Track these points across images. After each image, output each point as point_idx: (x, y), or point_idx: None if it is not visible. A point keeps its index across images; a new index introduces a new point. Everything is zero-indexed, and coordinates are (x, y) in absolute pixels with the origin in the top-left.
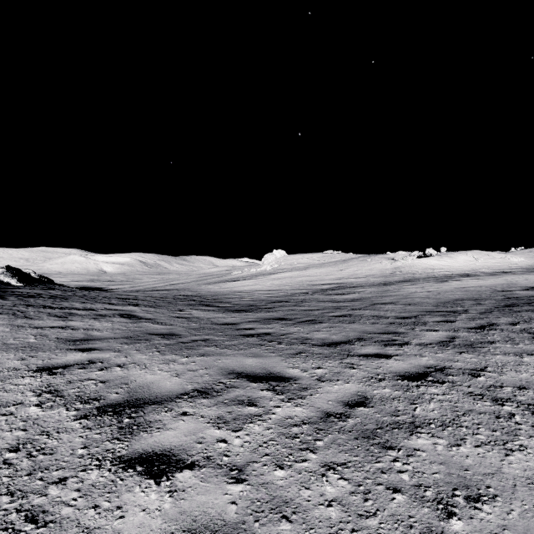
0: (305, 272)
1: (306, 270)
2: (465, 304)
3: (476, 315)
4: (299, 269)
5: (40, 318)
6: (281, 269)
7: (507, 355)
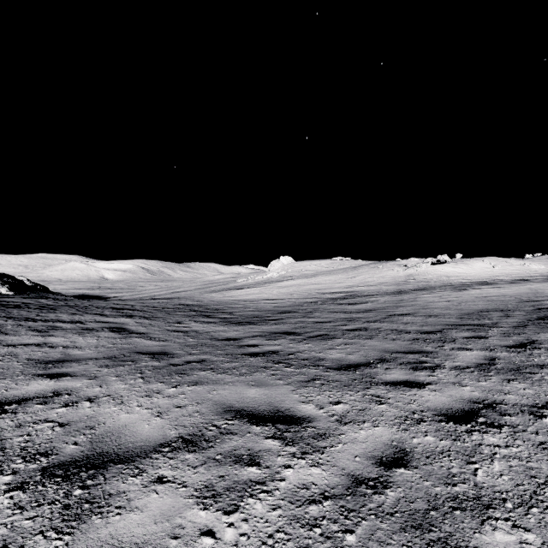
0: (314, 279)
1: (314, 278)
2: (492, 317)
3: (509, 330)
4: (306, 277)
5: (17, 333)
6: (288, 277)
7: None
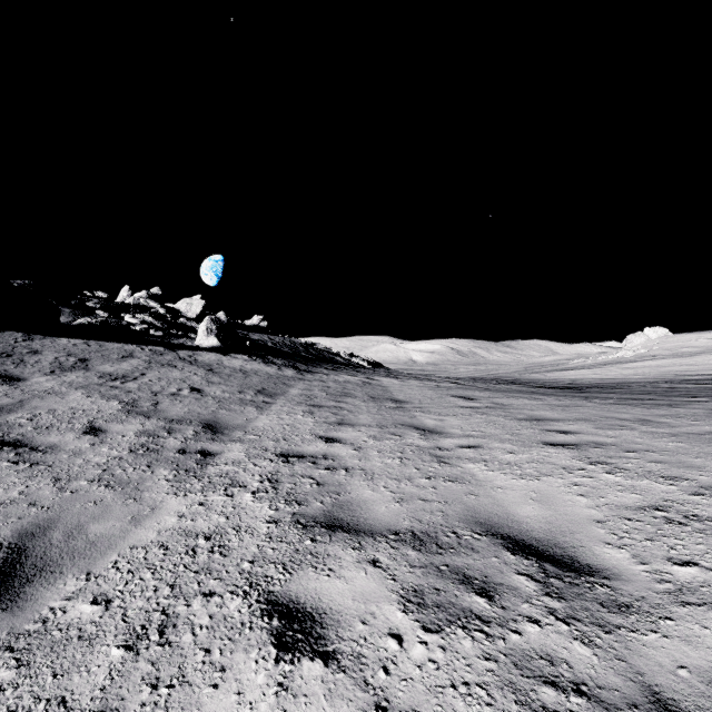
0: (688, 359)
1: (692, 357)
2: None
3: None
4: (679, 356)
5: (407, 380)
6: (649, 356)
7: None
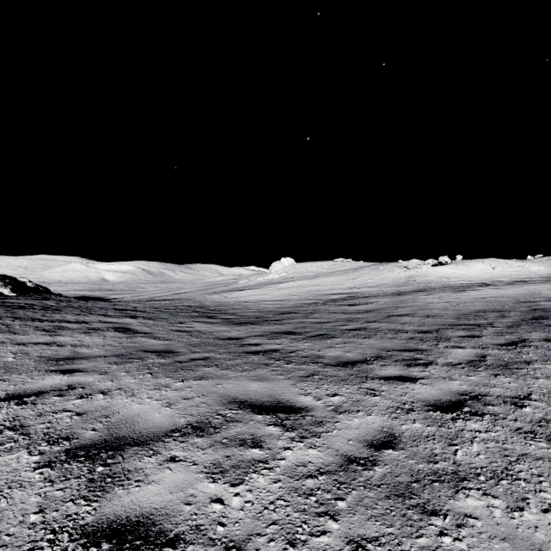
0: (315, 281)
1: (315, 279)
2: (488, 317)
3: (503, 329)
4: (308, 278)
5: (25, 332)
6: (289, 278)
7: (550, 378)
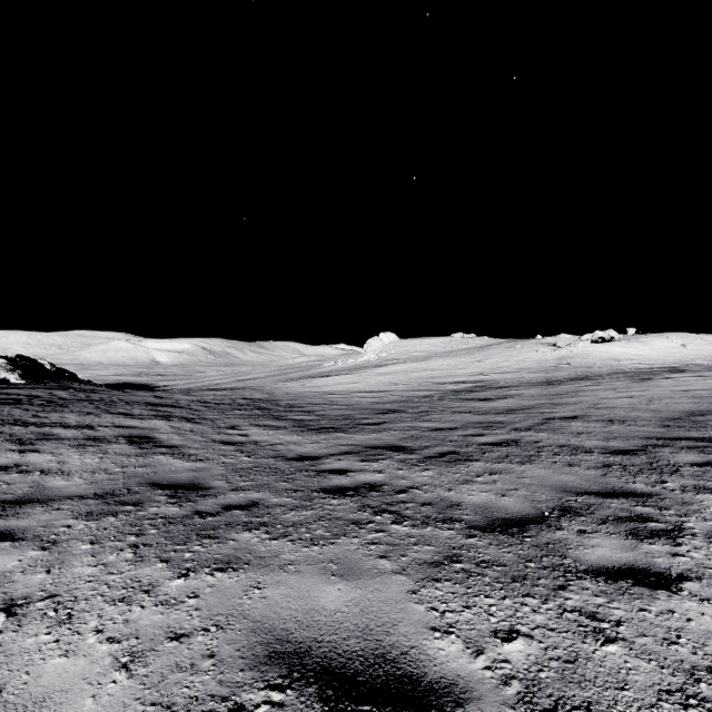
0: (426, 364)
1: (427, 361)
2: None
3: None
4: (416, 360)
5: None
6: (391, 360)
7: None
